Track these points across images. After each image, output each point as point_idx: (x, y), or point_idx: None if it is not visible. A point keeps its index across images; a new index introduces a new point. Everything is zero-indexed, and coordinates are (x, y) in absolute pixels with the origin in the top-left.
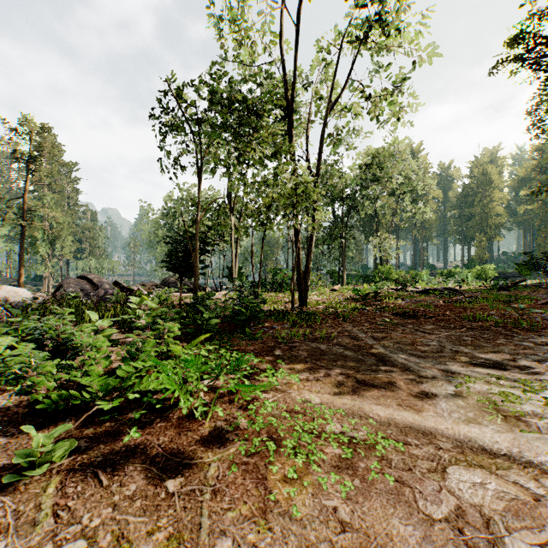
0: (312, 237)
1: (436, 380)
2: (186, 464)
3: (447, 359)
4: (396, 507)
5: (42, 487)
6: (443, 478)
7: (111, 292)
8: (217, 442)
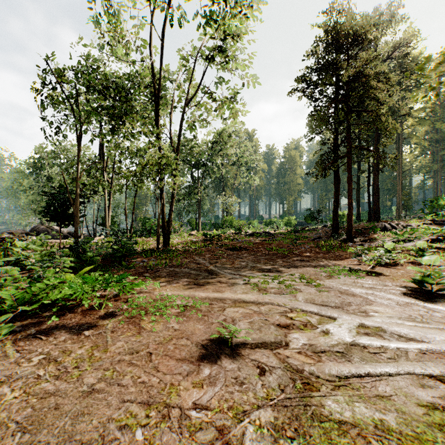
0: (174, 195)
1: (236, 279)
2: (93, 326)
3: (247, 270)
4: (200, 322)
5: (2, 346)
6: (223, 312)
7: None
8: (110, 316)
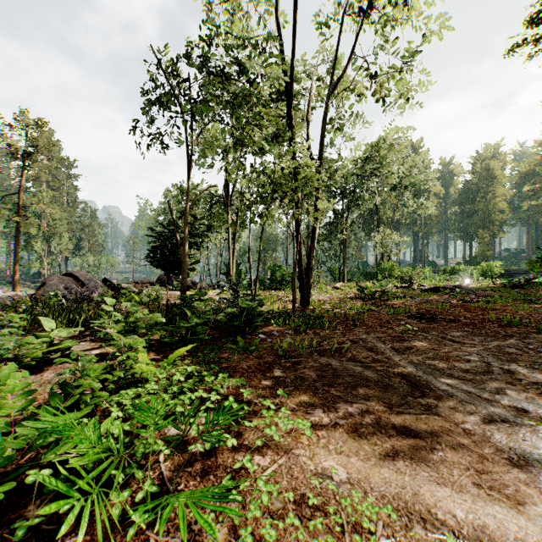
0: (315, 230)
1: (510, 426)
2: None
3: (503, 384)
4: None
5: None
6: None
7: (99, 290)
8: None
